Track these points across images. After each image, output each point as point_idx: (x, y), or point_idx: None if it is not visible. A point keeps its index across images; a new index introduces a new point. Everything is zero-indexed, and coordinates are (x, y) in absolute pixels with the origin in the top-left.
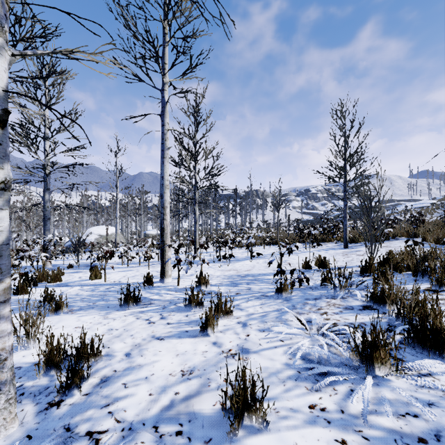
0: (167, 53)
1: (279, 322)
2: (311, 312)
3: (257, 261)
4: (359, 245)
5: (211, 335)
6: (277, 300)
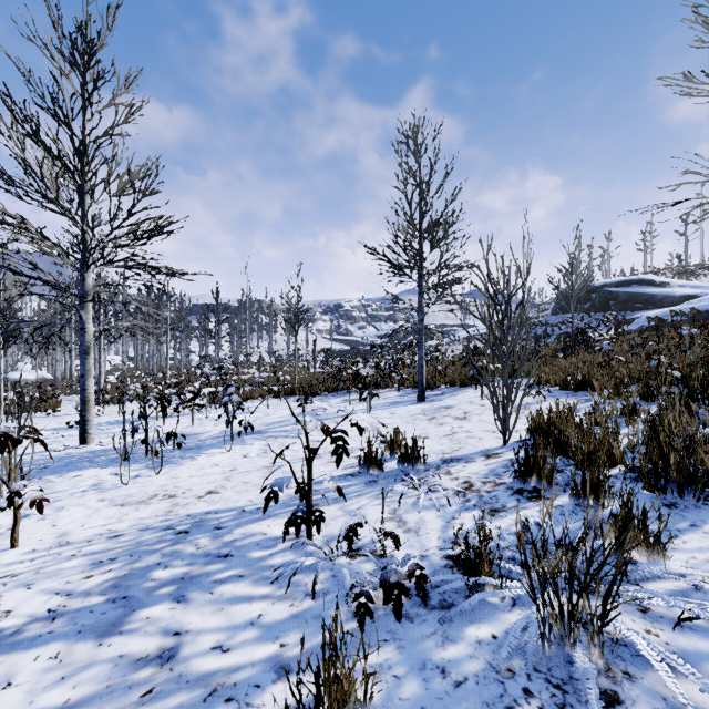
0: None
1: None
2: None
3: (246, 447)
4: (439, 393)
5: None
6: None
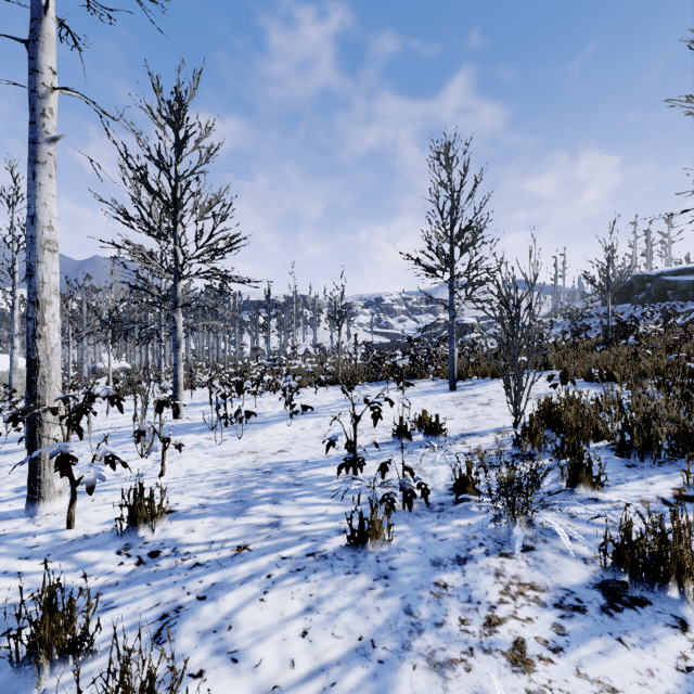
0: None
1: None
2: (476, 649)
3: (302, 423)
4: (470, 383)
5: None
6: (354, 580)
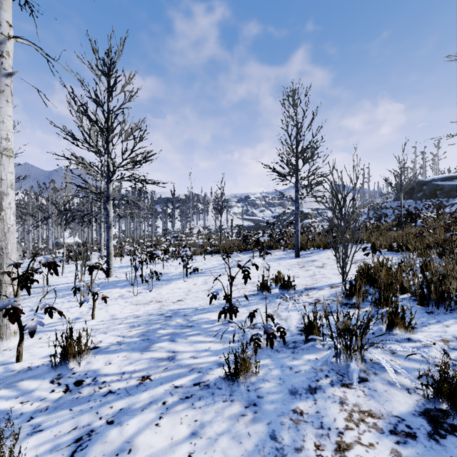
0: None
1: None
2: None
3: (195, 280)
4: (309, 252)
5: None
6: (229, 407)
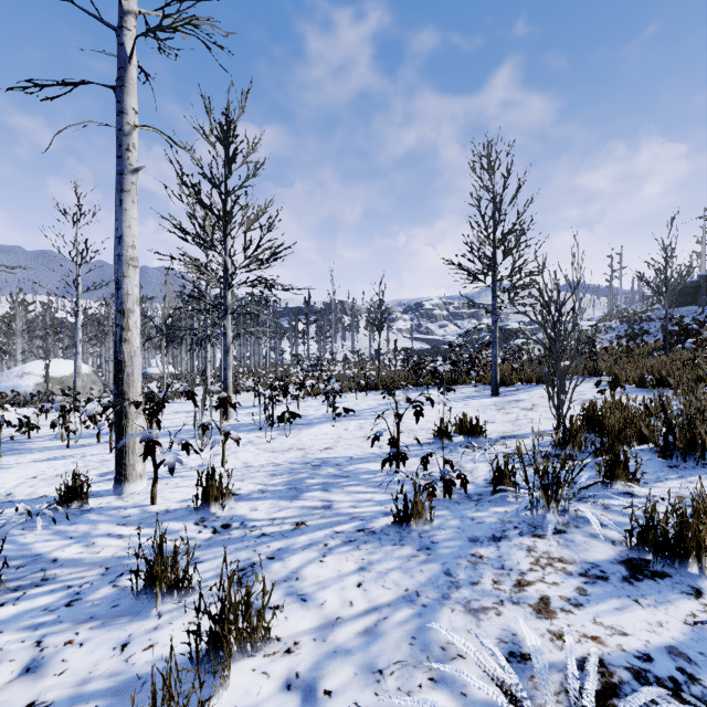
0: None
1: (425, 668)
2: (506, 601)
3: (345, 424)
4: (513, 389)
5: None
6: (399, 550)
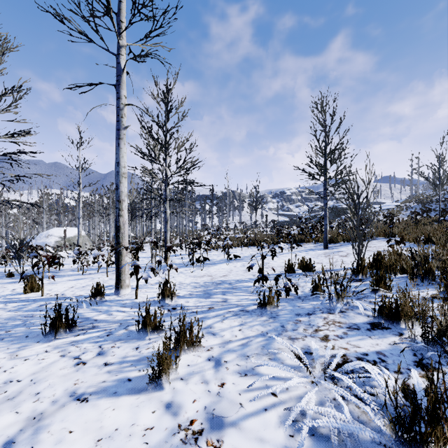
0: (124, 9)
1: (267, 355)
2: (308, 336)
3: (235, 264)
4: (338, 245)
5: (165, 387)
6: (260, 318)
